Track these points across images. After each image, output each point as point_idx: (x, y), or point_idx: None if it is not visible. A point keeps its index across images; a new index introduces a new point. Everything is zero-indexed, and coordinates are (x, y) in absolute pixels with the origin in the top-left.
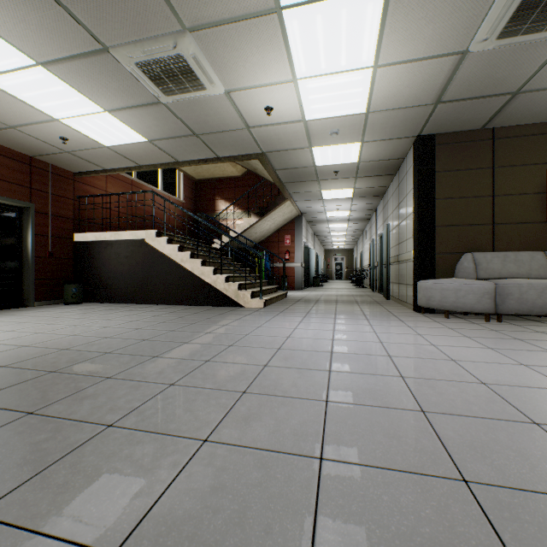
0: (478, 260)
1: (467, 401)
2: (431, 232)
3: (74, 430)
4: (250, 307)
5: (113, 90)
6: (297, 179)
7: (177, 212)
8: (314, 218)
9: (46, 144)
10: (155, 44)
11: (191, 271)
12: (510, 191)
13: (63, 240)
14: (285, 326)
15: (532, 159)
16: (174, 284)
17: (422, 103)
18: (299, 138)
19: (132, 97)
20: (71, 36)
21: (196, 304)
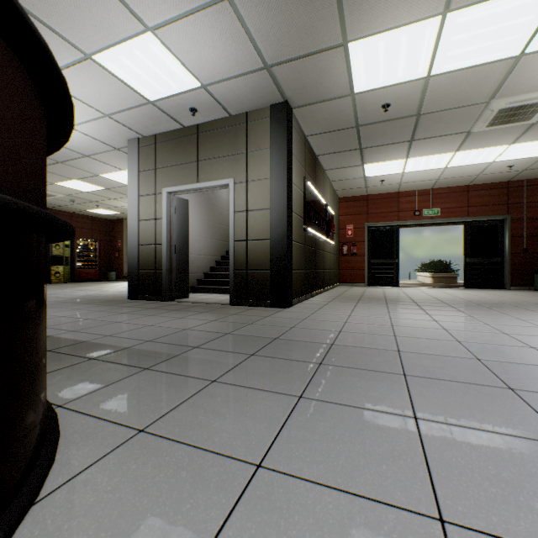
0: None
1: (475, 337)
2: None
3: (382, 306)
4: None
5: (496, 138)
6: None
7: None
8: None
9: (504, 173)
10: (482, 117)
11: None
12: None
13: (537, 238)
14: None
15: None
16: None
17: None
18: None
19: (513, 132)
20: (451, 139)
21: None
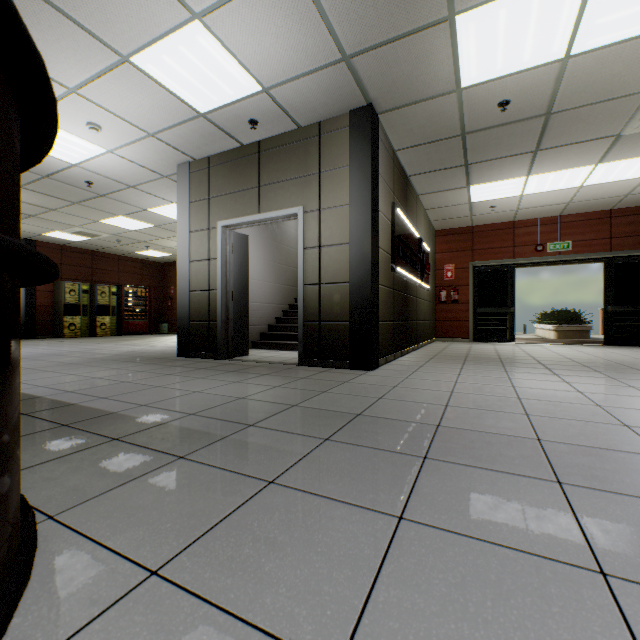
0: None
1: None
2: None
3: (498, 369)
4: None
5: None
6: None
7: None
8: None
9: None
10: None
11: None
12: None
13: None
14: None
15: None
16: None
17: None
18: None
19: None
20: (592, 147)
21: None
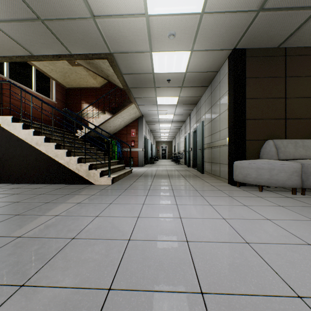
0: (278, 145)
1: None
2: (243, 123)
3: None
4: (100, 184)
5: None
6: (140, 85)
7: (50, 109)
8: (150, 119)
9: None
10: None
11: (46, 153)
12: (297, 94)
13: None
14: (127, 212)
15: (310, 72)
16: (30, 165)
17: (249, 8)
18: (142, 38)
19: None
20: None
21: (51, 182)
